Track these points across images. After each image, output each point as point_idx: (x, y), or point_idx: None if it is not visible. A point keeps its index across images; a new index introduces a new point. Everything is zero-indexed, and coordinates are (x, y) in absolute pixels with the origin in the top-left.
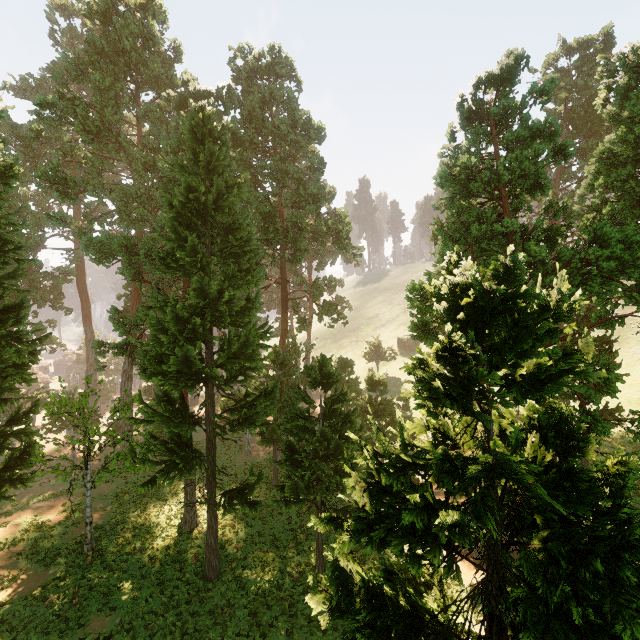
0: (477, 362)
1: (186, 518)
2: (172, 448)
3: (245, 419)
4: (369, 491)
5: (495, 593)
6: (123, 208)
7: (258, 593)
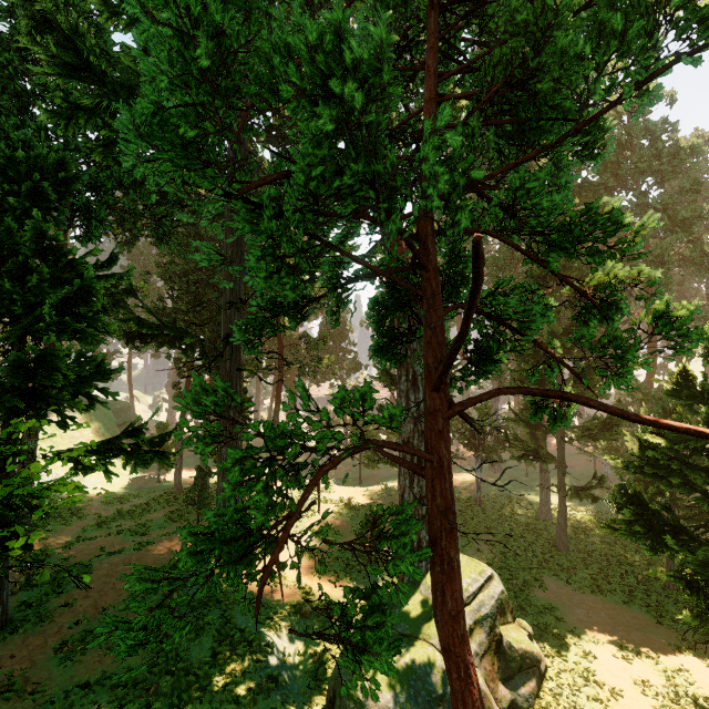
0: (706, 378)
1: (541, 510)
2: (531, 446)
3: (590, 434)
4: (639, 446)
5: (708, 500)
6: (494, 273)
7: (600, 573)
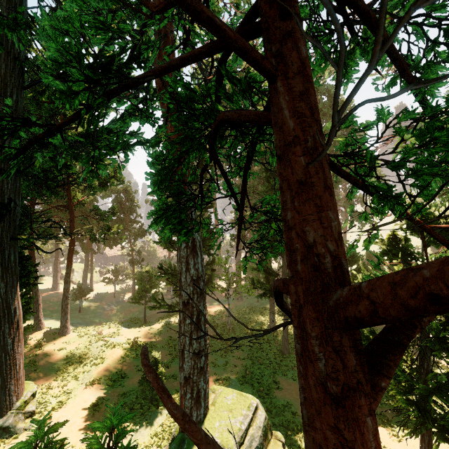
0: (408, 241)
1: (270, 325)
2: (266, 286)
3: None
4: None
5: None
6: None
7: None
